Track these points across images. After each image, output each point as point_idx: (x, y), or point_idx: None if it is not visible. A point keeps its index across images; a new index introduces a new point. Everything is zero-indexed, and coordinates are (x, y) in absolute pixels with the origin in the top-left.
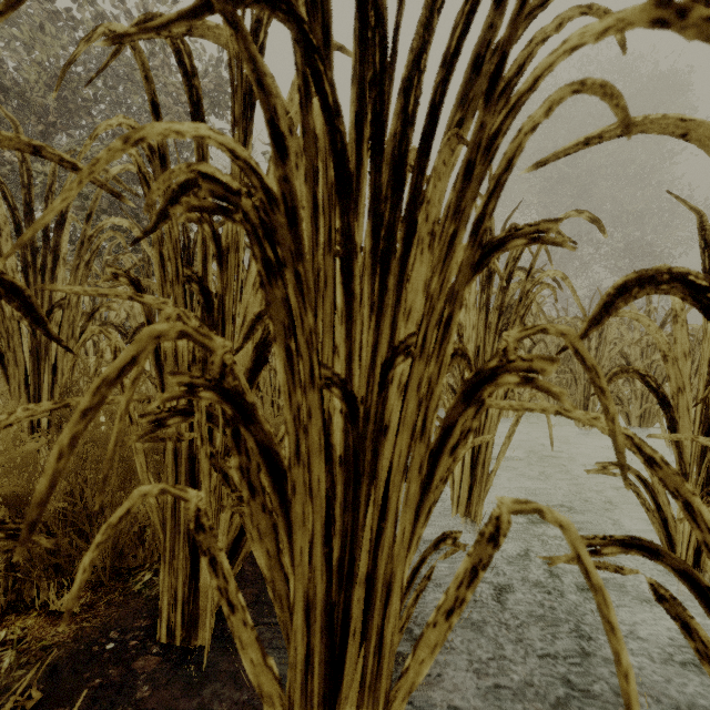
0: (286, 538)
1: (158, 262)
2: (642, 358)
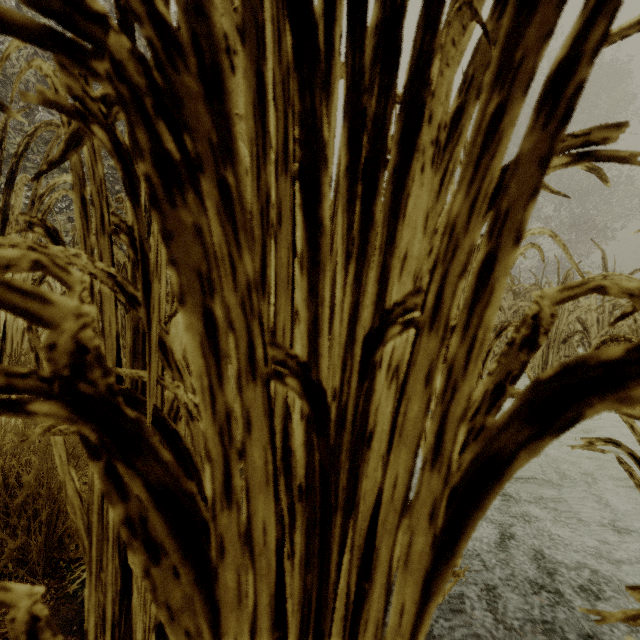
0: (210, 631)
1: (78, 208)
2: (597, 324)
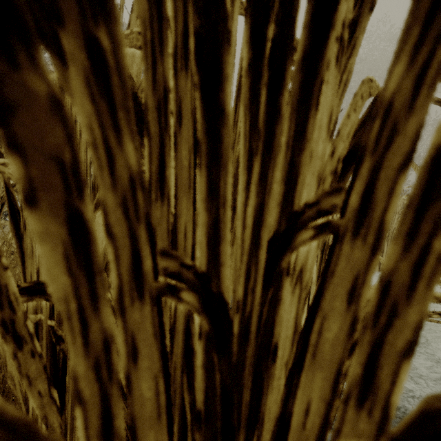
0: None
1: None
2: None
